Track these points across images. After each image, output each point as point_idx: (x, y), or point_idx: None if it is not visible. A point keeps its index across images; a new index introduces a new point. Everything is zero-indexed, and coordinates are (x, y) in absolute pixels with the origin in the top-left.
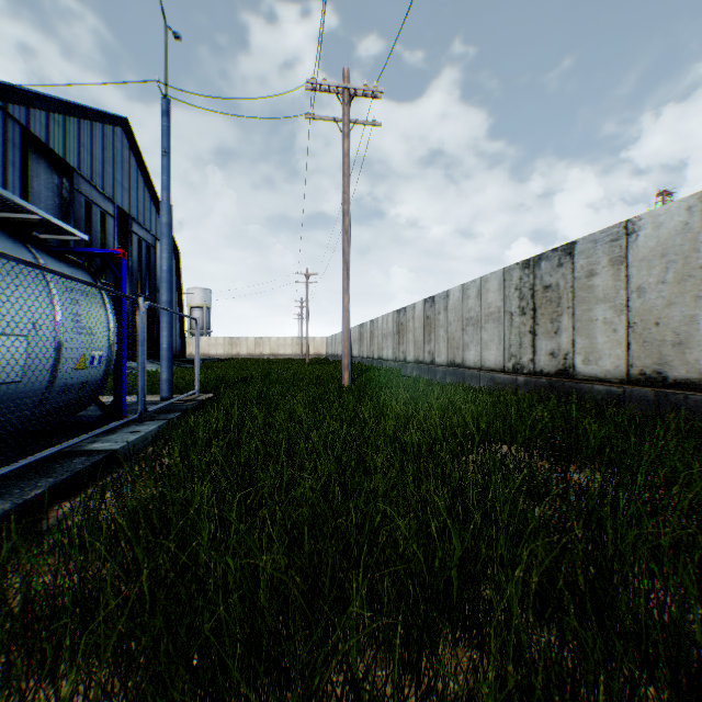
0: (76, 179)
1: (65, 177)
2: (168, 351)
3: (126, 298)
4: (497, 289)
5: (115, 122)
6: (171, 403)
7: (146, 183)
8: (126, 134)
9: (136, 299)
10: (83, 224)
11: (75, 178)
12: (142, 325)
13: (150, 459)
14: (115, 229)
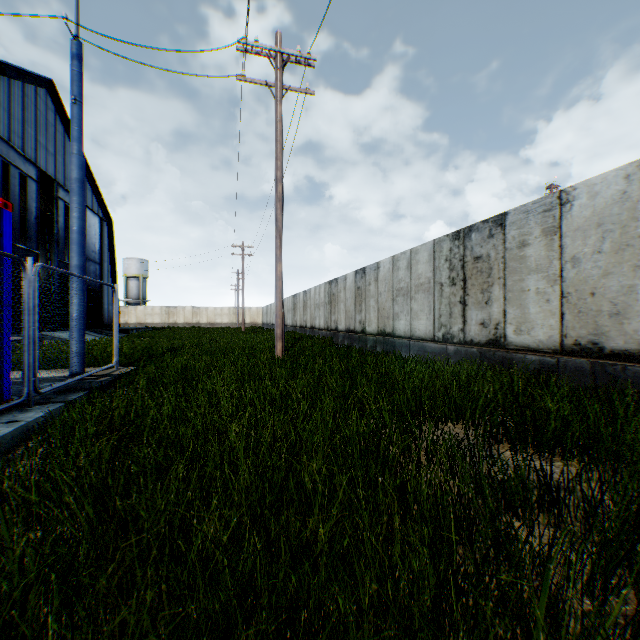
0: None
1: None
2: (79, 321)
3: (3, 257)
4: (427, 260)
5: (38, 82)
6: (81, 379)
7: None
8: (51, 96)
9: (20, 259)
10: None
11: None
12: (30, 290)
13: (3, 470)
14: (38, 194)
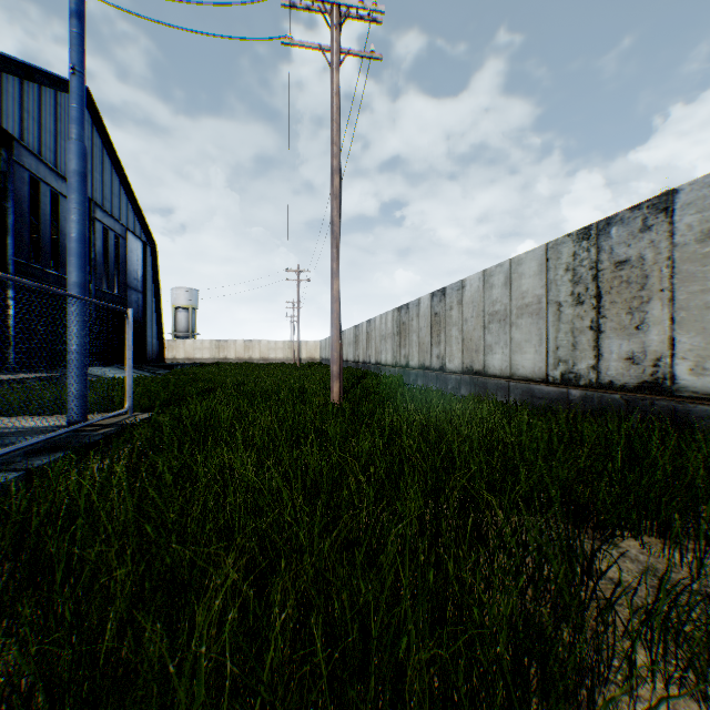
0: (16, 149)
1: (3, 147)
2: (79, 355)
3: None
4: (536, 272)
5: None
6: (77, 430)
7: (114, 166)
8: (87, 106)
9: None
10: (27, 204)
11: (14, 148)
12: None
13: None
14: None
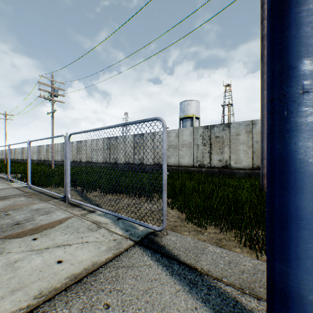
0: None
1: None
2: None
3: None
4: (37, 148)
5: None
6: None
7: None
8: None
9: None
10: None
11: None
12: None
13: None
14: None
